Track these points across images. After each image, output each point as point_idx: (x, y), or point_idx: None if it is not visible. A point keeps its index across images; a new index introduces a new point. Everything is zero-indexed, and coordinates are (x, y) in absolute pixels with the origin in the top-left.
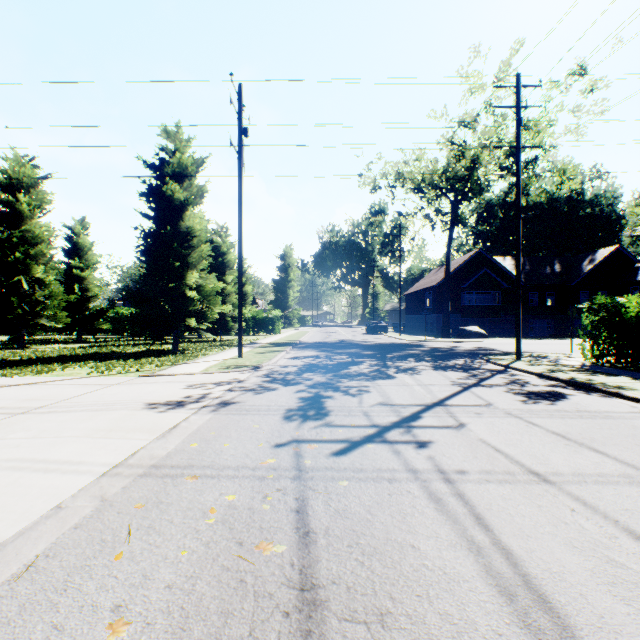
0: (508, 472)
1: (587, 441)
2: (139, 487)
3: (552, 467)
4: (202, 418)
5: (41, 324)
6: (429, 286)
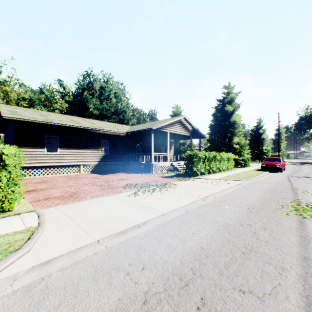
0: None
1: None
2: None
3: None
4: None
5: None
6: None
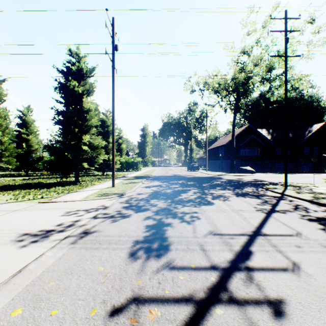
0: None
1: None
2: None
3: None
4: (55, 255)
5: (0, 166)
6: (221, 145)
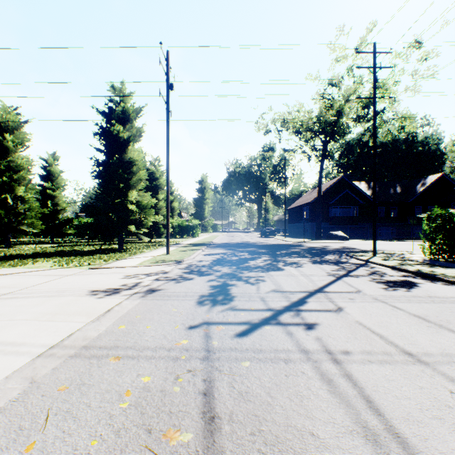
0: (386, 353)
1: (445, 323)
2: (67, 368)
3: (422, 348)
4: (132, 303)
5: (22, 230)
6: (306, 202)
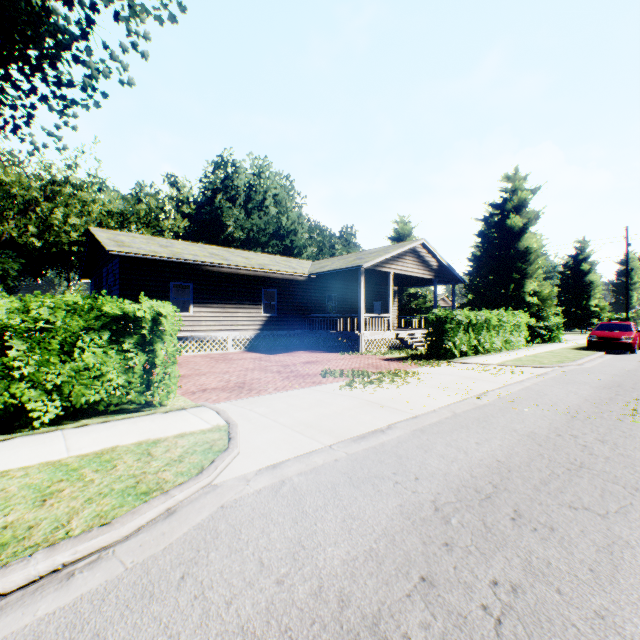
0: None
1: None
2: None
3: None
4: None
5: None
6: None
